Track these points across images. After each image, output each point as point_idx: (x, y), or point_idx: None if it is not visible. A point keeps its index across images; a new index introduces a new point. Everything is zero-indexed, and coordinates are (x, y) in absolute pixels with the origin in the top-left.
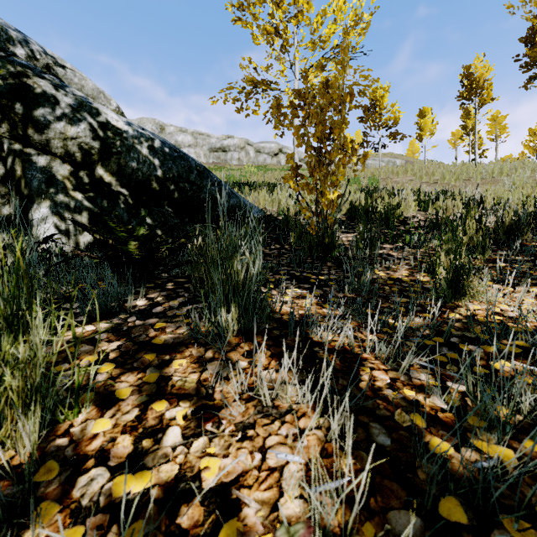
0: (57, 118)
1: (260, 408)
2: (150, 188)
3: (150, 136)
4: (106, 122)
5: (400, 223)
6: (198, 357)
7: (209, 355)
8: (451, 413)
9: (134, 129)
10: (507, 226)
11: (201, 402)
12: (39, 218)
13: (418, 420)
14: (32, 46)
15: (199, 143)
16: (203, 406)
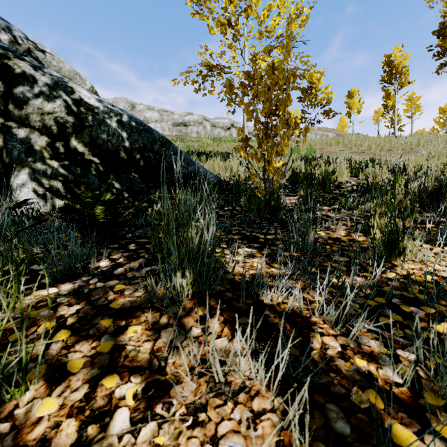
0: (35, 95)
1: (212, 384)
2: (119, 157)
3: (119, 111)
4: (80, 99)
5: (335, 187)
6: (153, 322)
7: (164, 320)
8: (406, 387)
9: (105, 105)
10: (430, 190)
11: (153, 377)
12: (19, 184)
13: (374, 398)
14: (14, 32)
15: (164, 118)
16: (154, 382)
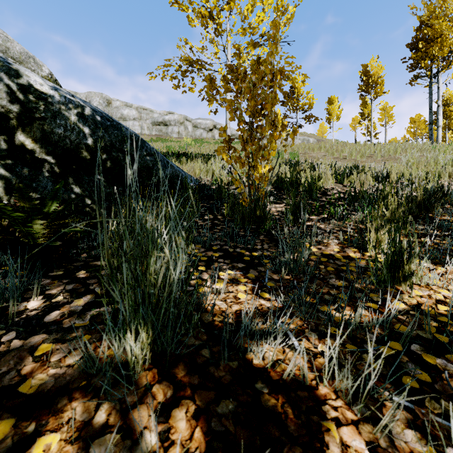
0: None
1: None
2: (80, 156)
3: (80, 103)
4: (28, 84)
5: (321, 194)
6: (82, 423)
7: (100, 418)
8: None
9: (61, 95)
10: (419, 200)
11: None
12: None
13: None
14: None
15: (143, 117)
16: None
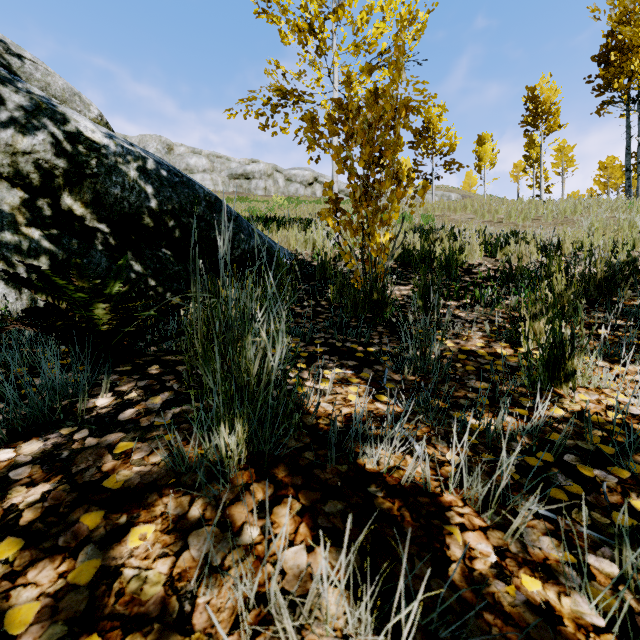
0: (1, 124)
1: None
2: (141, 224)
3: (141, 154)
4: (77, 132)
5: (464, 272)
6: (176, 517)
7: (195, 512)
8: (611, 633)
9: (118, 144)
10: (599, 279)
11: (166, 638)
12: None
13: None
14: None
15: (216, 167)
16: None
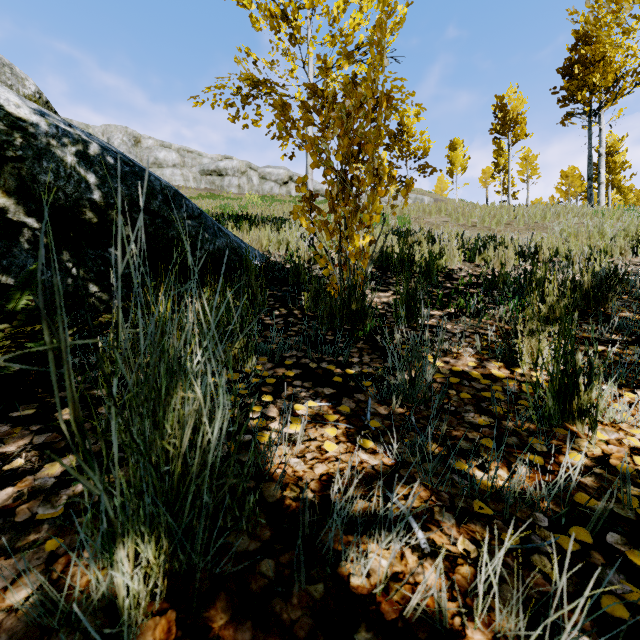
0: None
1: None
2: (81, 219)
3: (81, 137)
4: None
5: (445, 278)
6: None
7: None
8: None
9: (51, 123)
10: (586, 288)
11: None
12: None
13: None
14: None
15: (187, 162)
16: None
